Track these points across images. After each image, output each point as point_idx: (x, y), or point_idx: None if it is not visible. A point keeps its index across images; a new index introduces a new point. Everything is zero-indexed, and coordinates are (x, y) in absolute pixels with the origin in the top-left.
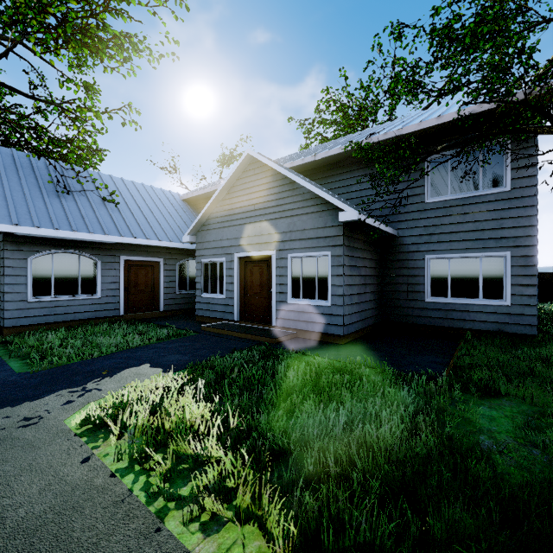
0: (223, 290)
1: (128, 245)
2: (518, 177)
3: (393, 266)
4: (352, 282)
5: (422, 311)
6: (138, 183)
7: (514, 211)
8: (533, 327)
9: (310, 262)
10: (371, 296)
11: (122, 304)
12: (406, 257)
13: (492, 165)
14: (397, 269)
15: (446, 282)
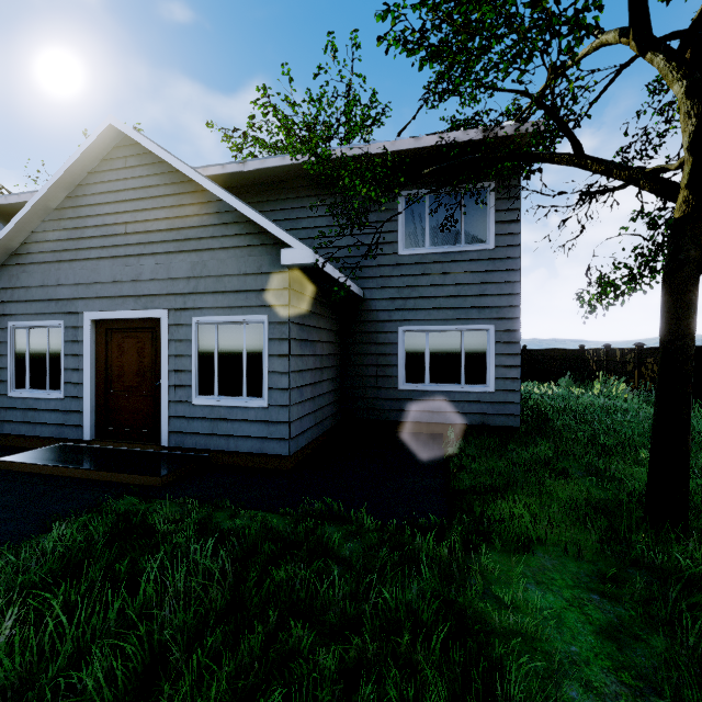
0: (59, 383)
1: None
2: (502, 233)
3: (358, 341)
4: (303, 365)
5: (396, 403)
6: None
7: (498, 274)
8: (516, 417)
9: (233, 332)
10: (329, 386)
11: None
12: (375, 328)
13: (474, 214)
14: (364, 344)
15: (423, 363)
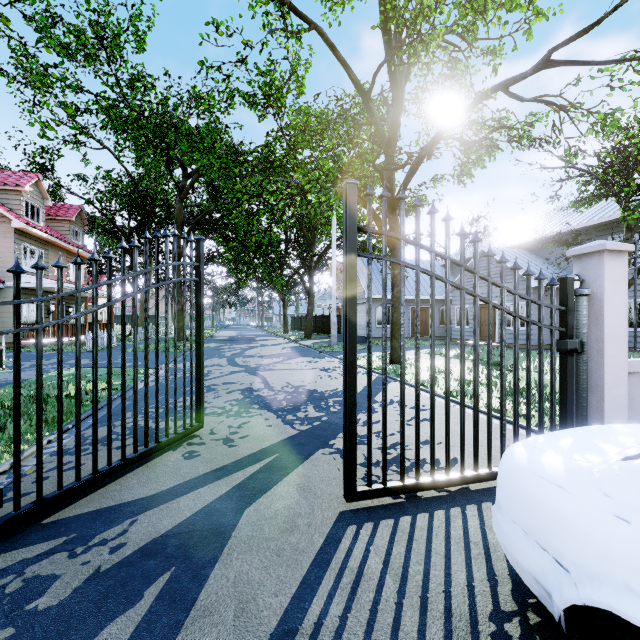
0: (468, 324)
1: (413, 300)
2: None
3: None
4: None
5: None
6: (413, 260)
7: None
8: None
9: None
10: None
11: (410, 331)
12: None
13: None
14: None
15: None
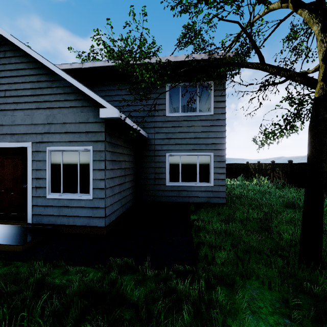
0: None
1: None
2: (217, 107)
3: (145, 160)
4: (113, 174)
5: (164, 192)
6: None
7: (215, 127)
8: (224, 198)
9: (72, 156)
10: (129, 184)
11: None
12: (154, 153)
13: (203, 97)
14: (148, 162)
15: (178, 172)
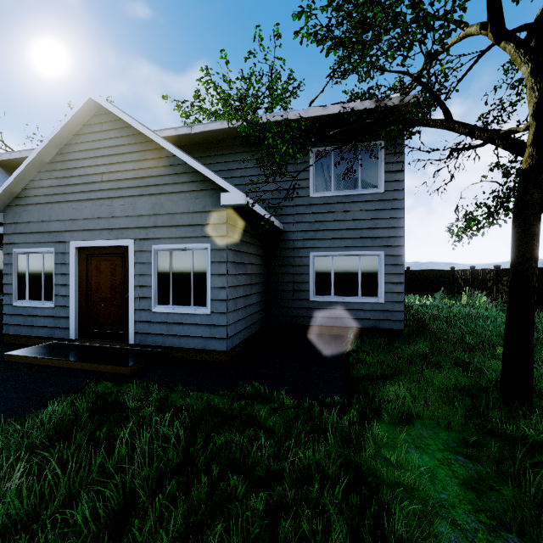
0: (51, 295)
1: None
2: (390, 180)
3: (279, 263)
4: (237, 282)
5: (308, 311)
6: None
7: (387, 212)
8: (401, 322)
9: (183, 256)
10: (257, 298)
11: None
12: (292, 253)
13: (369, 166)
14: (284, 266)
15: (329, 281)
